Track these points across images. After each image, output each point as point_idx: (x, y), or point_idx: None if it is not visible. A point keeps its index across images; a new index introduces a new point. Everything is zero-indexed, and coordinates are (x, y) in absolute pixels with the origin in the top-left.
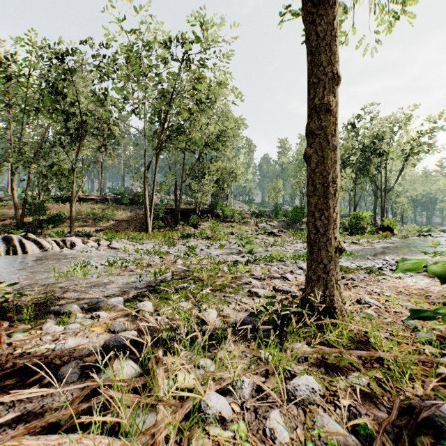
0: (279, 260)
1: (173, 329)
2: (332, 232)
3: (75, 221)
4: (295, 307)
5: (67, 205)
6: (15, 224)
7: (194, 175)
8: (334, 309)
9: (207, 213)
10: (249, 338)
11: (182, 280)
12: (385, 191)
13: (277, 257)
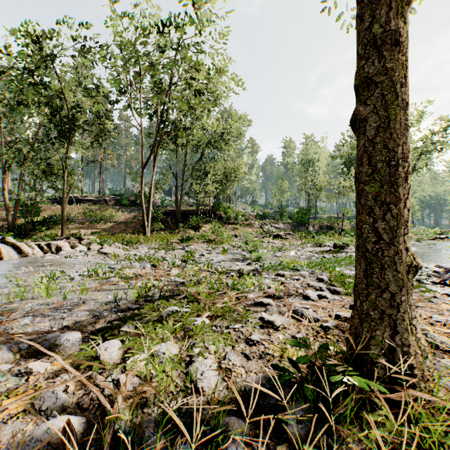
0: (292, 269)
1: (142, 402)
2: (402, 240)
3: (71, 223)
4: (340, 359)
5: None
6: (7, 226)
7: (195, 175)
8: (412, 368)
9: (209, 215)
10: (271, 430)
11: (171, 300)
12: None
13: (289, 265)
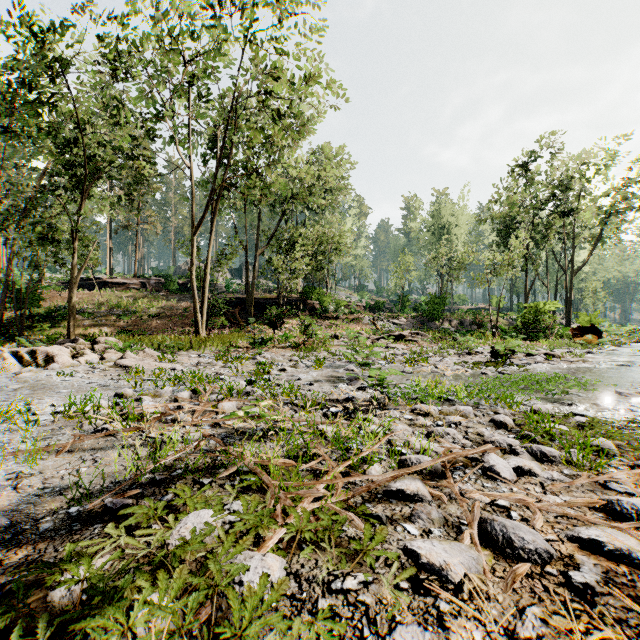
0: (439, 399)
1: None
2: None
3: (89, 318)
4: None
5: (79, 293)
6: None
7: (276, 245)
8: None
9: (296, 305)
10: None
11: (203, 488)
12: (571, 272)
13: (433, 392)
